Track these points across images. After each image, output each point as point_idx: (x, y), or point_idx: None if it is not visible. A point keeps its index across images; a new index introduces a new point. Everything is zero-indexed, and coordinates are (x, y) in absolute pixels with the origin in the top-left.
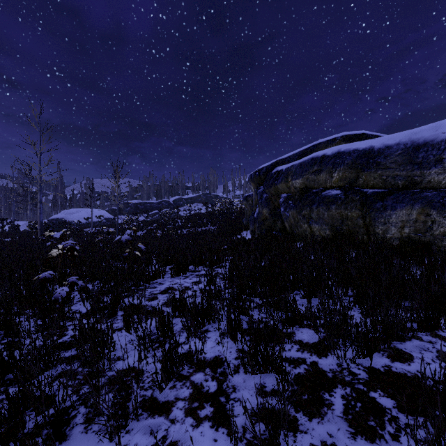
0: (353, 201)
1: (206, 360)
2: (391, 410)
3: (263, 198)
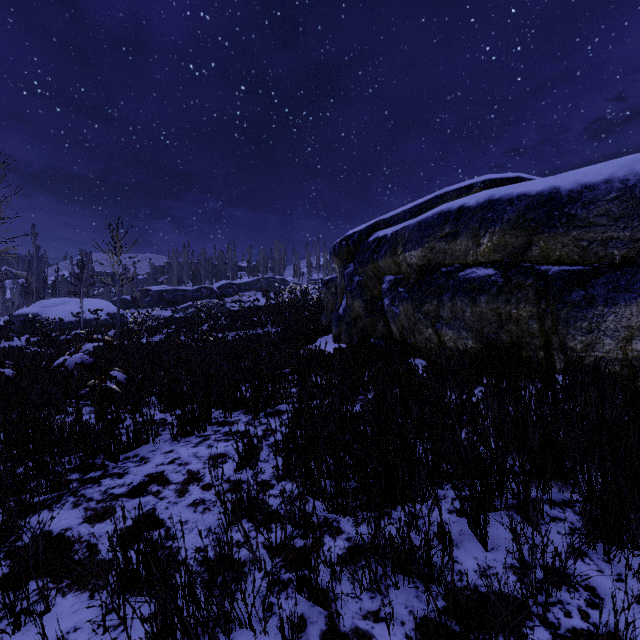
0: (522, 287)
1: None
2: None
3: (354, 284)
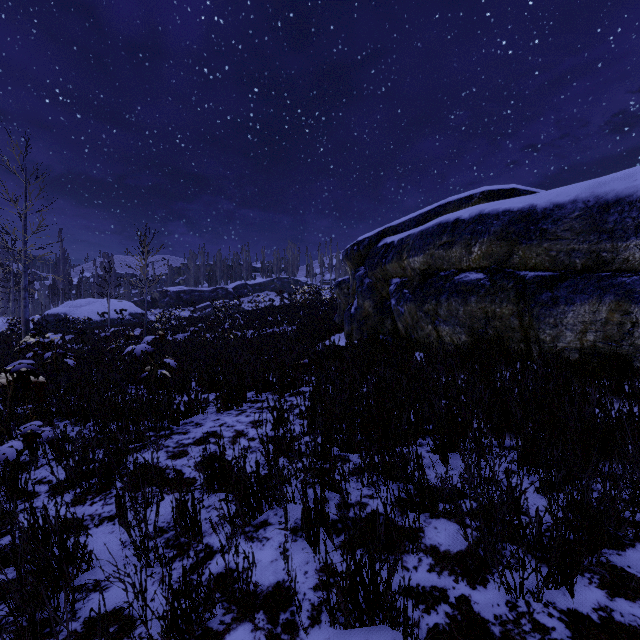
0: (504, 289)
1: (259, 592)
2: None
3: (365, 285)
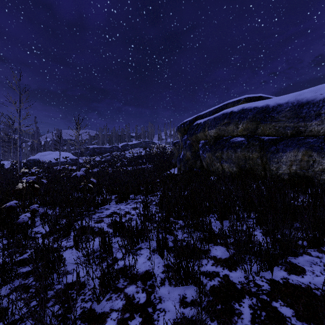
0: (254, 145)
1: (138, 274)
2: (290, 318)
3: (187, 144)
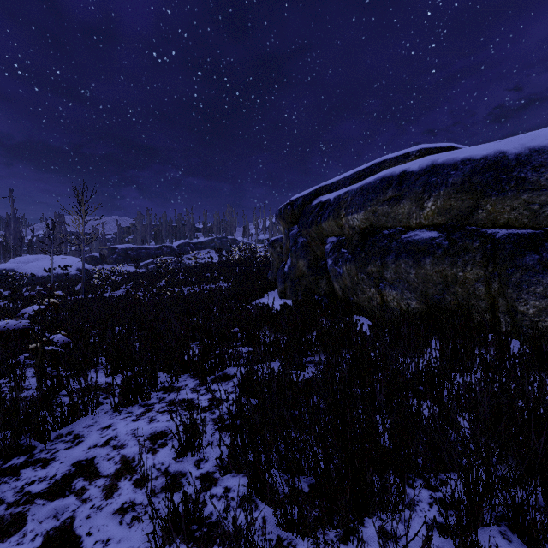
0: (468, 250)
1: None
2: None
3: (299, 244)
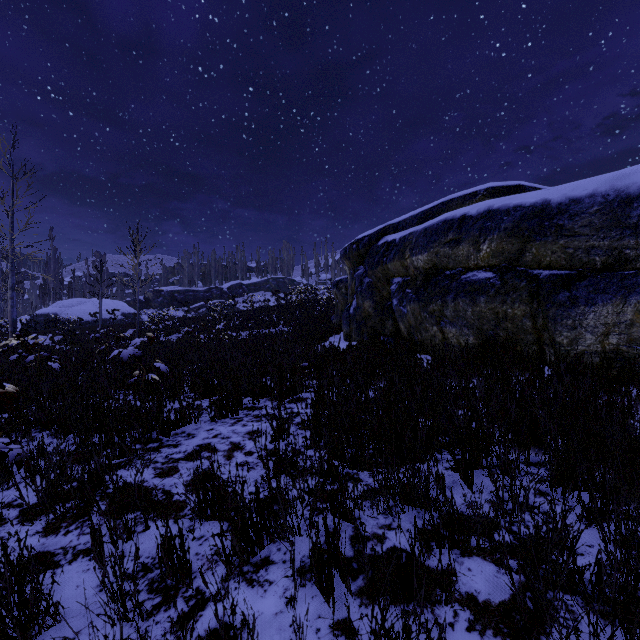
0: (516, 289)
1: None
2: None
3: (364, 285)
